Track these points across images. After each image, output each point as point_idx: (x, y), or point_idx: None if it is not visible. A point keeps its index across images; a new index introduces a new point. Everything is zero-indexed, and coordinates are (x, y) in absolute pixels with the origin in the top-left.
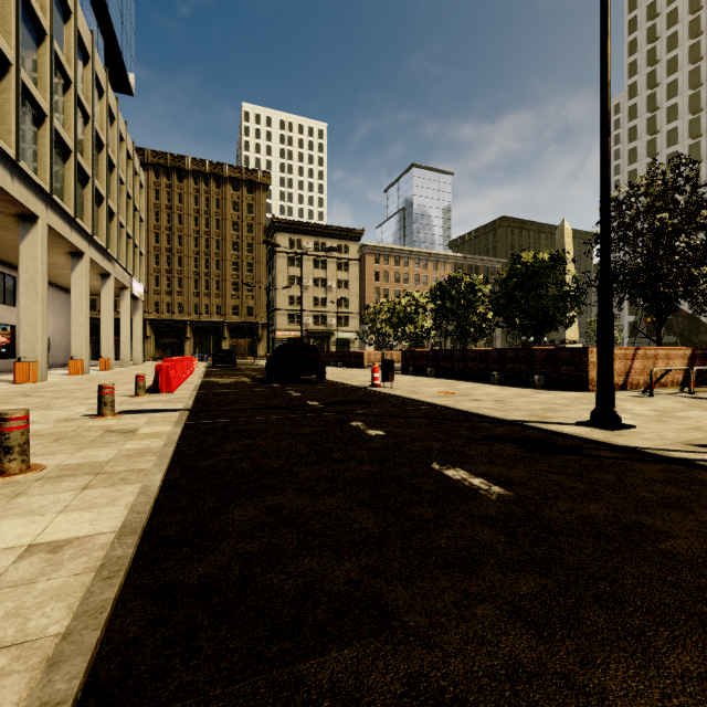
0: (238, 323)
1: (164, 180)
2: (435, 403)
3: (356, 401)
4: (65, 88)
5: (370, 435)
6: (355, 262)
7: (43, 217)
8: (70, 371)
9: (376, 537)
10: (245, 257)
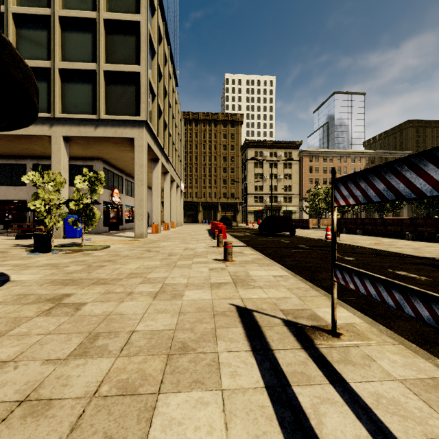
0: (226, 202)
1: (188, 127)
2: (373, 248)
3: (324, 246)
4: (165, 97)
5: (348, 259)
6: (295, 162)
7: (160, 159)
8: (164, 228)
9: None
10: (230, 165)
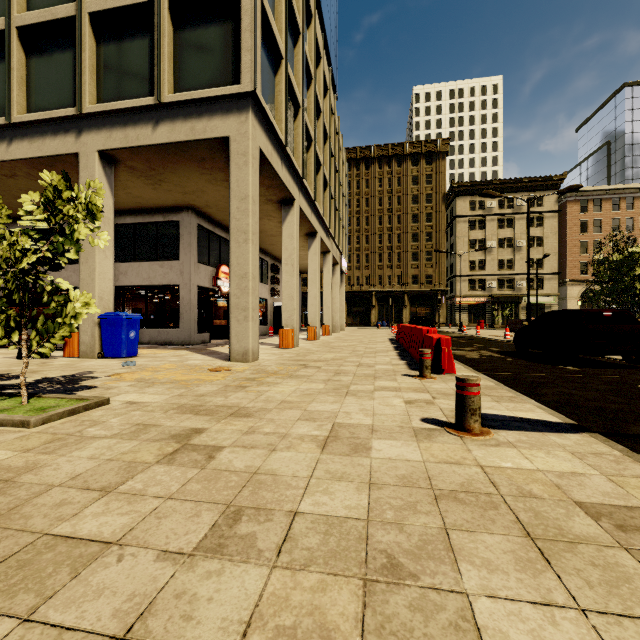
0: (417, 291)
1: (354, 171)
2: None
3: None
4: (307, 86)
5: None
6: (551, 214)
7: (297, 199)
8: (307, 337)
9: None
10: (424, 228)
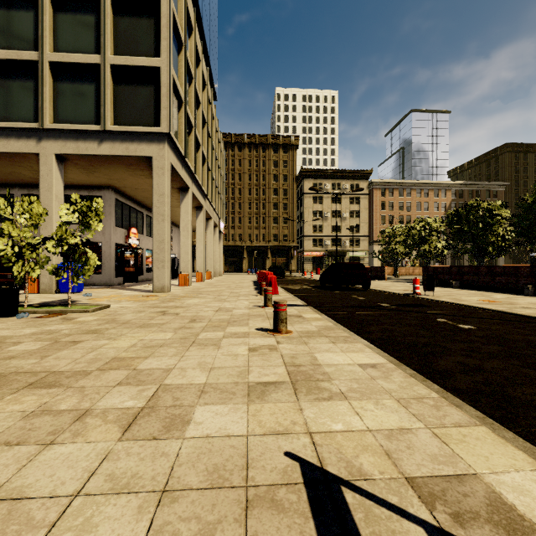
0: (277, 246)
1: (230, 152)
2: (491, 309)
3: (416, 305)
4: (197, 108)
5: (465, 328)
6: (364, 196)
7: (191, 187)
8: (196, 279)
9: None
10: (282, 199)
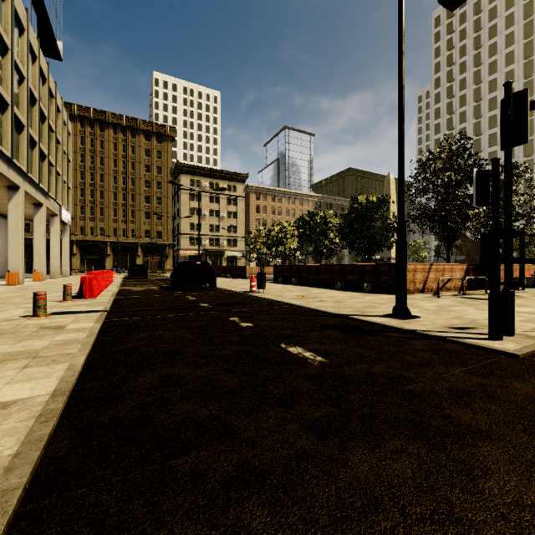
0: (149, 243)
1: (88, 129)
2: (293, 304)
3: (236, 303)
4: (3, 54)
5: (242, 326)
6: (241, 198)
7: None
8: (7, 282)
9: (233, 390)
10: (155, 193)
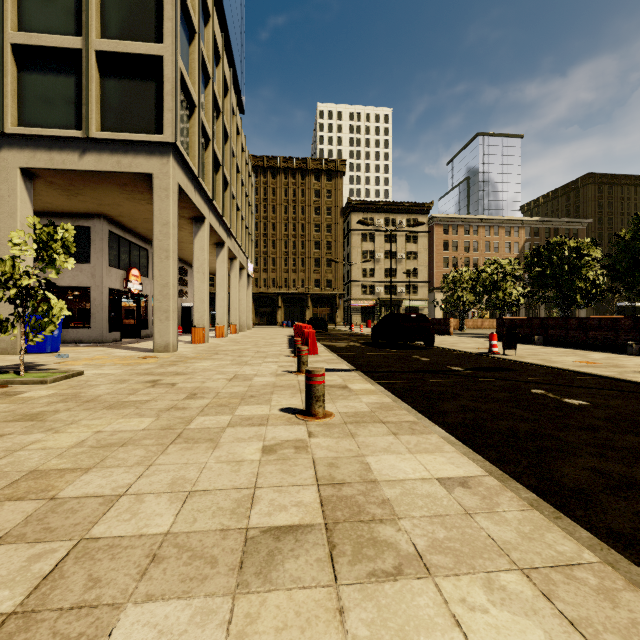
0: (319, 294)
1: (261, 178)
2: (597, 374)
3: (497, 368)
4: (216, 117)
5: (575, 404)
6: (423, 234)
7: (207, 217)
8: (216, 335)
9: None
10: (325, 237)
